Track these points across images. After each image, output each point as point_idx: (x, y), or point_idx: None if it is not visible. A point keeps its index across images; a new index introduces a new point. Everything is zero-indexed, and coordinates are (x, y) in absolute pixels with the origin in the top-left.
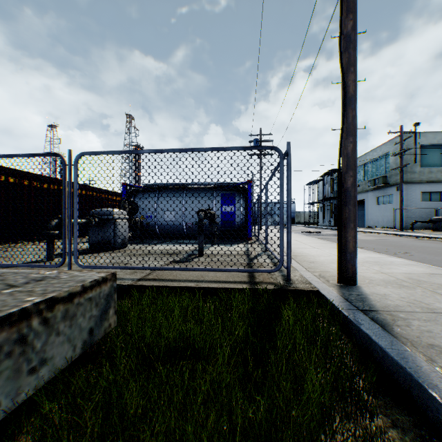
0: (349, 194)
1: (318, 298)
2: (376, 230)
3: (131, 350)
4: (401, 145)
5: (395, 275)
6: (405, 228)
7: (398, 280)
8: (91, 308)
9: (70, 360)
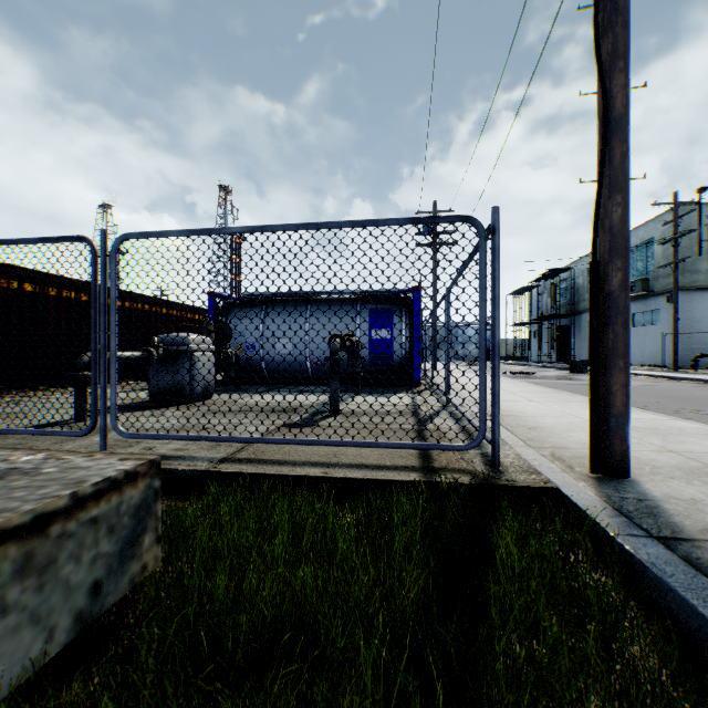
0: (615, 303)
1: (557, 502)
2: (631, 369)
3: (172, 641)
4: (675, 225)
5: (697, 456)
6: (681, 366)
7: (707, 467)
8: (97, 539)
9: (37, 663)
